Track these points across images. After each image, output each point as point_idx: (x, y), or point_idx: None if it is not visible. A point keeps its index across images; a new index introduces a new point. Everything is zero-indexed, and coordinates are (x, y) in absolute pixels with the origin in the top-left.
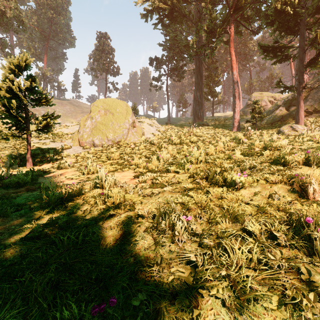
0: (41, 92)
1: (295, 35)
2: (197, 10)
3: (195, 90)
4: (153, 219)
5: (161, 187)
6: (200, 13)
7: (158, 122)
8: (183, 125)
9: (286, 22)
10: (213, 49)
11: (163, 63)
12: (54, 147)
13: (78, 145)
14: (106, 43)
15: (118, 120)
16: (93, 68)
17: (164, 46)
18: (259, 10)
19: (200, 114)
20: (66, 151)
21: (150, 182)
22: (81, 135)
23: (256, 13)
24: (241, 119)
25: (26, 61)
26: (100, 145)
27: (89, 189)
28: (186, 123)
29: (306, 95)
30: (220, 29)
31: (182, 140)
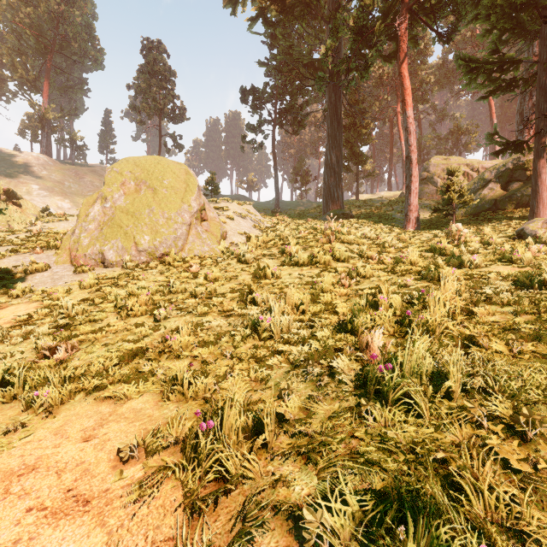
0: None
1: (530, 39)
2: None
3: (327, 149)
4: None
5: None
6: None
7: (258, 210)
8: (304, 216)
9: (515, 12)
10: (366, 66)
11: (267, 99)
12: (9, 266)
13: (69, 261)
14: (160, 60)
15: (165, 204)
16: (134, 107)
17: (268, 66)
18: None
19: (338, 194)
20: (31, 279)
21: None
22: (75, 238)
23: None
24: None
25: None
26: (118, 262)
27: None
28: (310, 211)
29: None
30: (381, 25)
31: (314, 255)
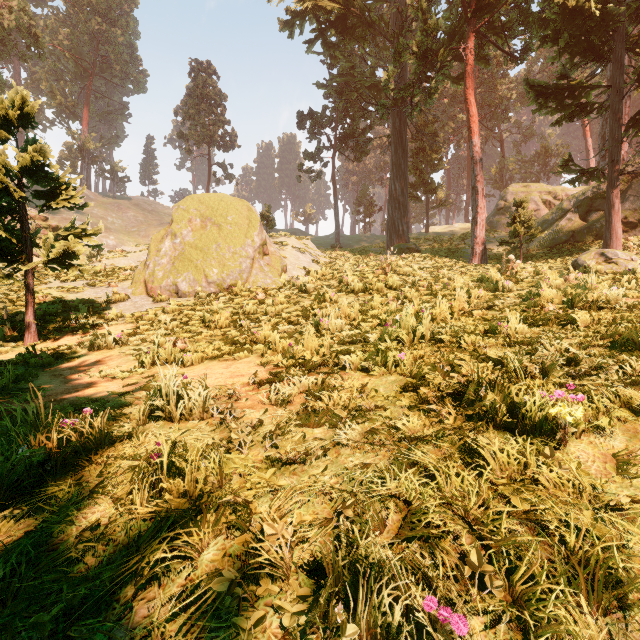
0: (58, 178)
1: (602, 62)
2: (396, 13)
3: (391, 179)
4: (309, 574)
5: (331, 424)
6: (403, 19)
7: (316, 245)
8: (367, 251)
9: (585, 35)
10: (430, 92)
11: (326, 124)
12: (92, 297)
13: (144, 293)
14: (210, 82)
15: (230, 239)
16: (182, 134)
17: (327, 88)
18: (526, 12)
19: (403, 227)
20: (116, 307)
21: (300, 403)
22: (150, 271)
23: (519, 17)
24: (487, 239)
25: (22, 108)
26: (190, 293)
27: (136, 420)
28: (373, 246)
29: (624, 188)
30: (446, 50)
31: (368, 284)
